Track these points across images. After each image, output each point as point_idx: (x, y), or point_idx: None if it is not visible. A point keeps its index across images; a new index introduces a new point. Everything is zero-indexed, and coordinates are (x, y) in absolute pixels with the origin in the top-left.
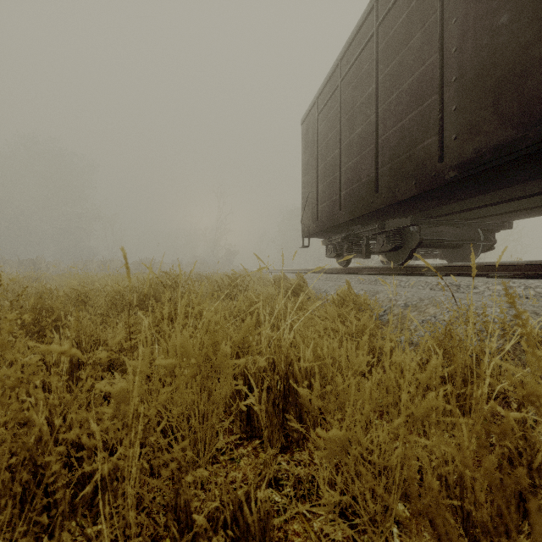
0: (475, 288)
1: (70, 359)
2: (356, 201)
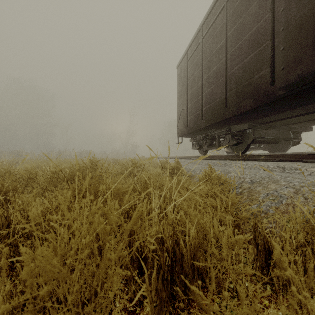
0: (297, 169)
1: None
2: (212, 114)
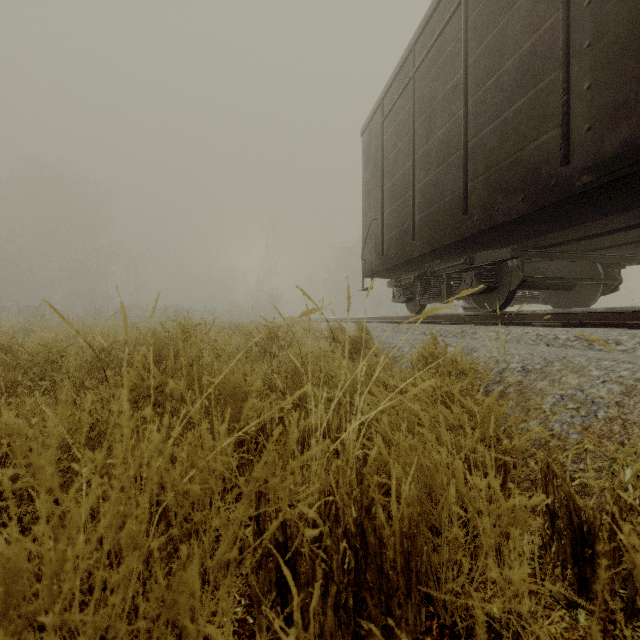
0: (619, 344)
1: None
2: (435, 228)
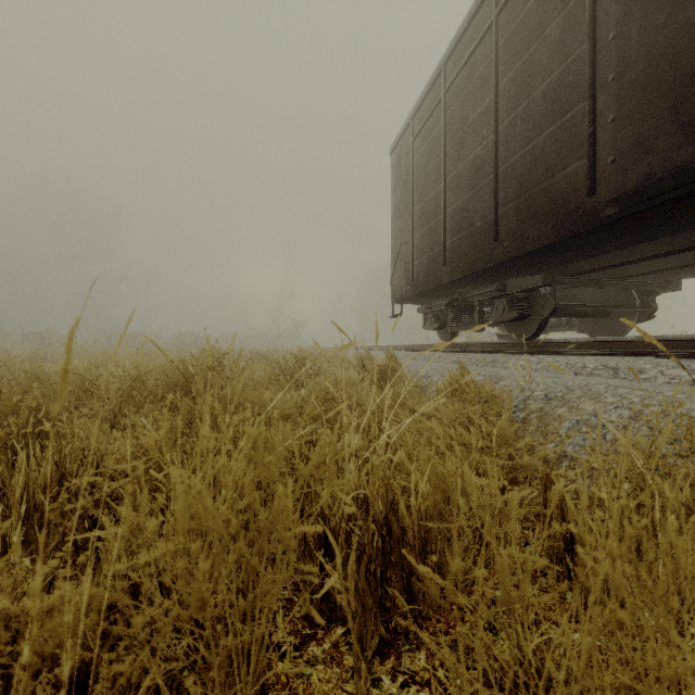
0: (642, 372)
1: (45, 487)
2: (466, 254)
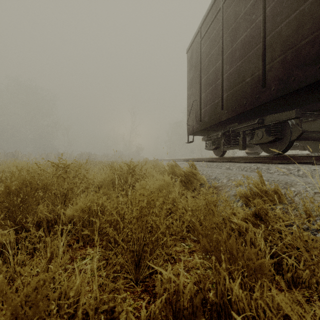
0: None
1: None
2: (238, 100)
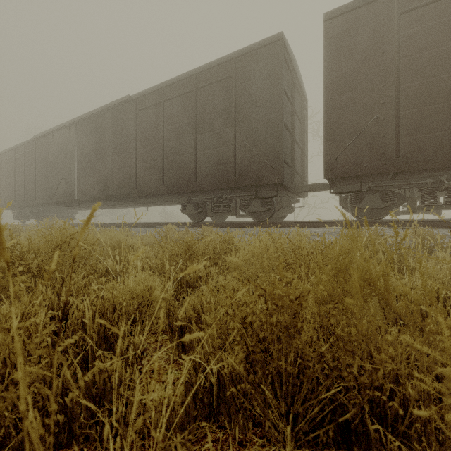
0: None
1: None
2: (20, 202)
